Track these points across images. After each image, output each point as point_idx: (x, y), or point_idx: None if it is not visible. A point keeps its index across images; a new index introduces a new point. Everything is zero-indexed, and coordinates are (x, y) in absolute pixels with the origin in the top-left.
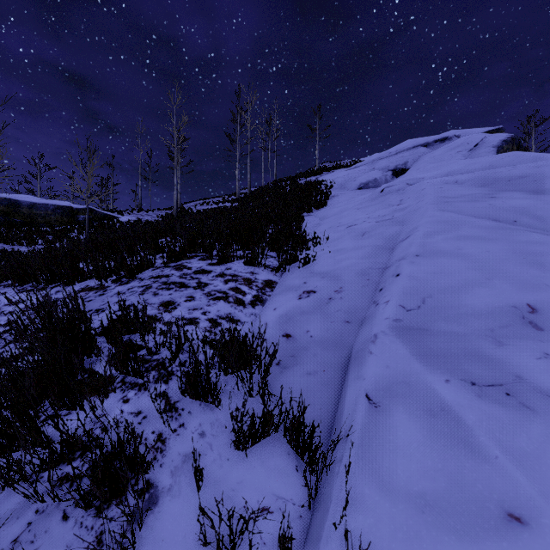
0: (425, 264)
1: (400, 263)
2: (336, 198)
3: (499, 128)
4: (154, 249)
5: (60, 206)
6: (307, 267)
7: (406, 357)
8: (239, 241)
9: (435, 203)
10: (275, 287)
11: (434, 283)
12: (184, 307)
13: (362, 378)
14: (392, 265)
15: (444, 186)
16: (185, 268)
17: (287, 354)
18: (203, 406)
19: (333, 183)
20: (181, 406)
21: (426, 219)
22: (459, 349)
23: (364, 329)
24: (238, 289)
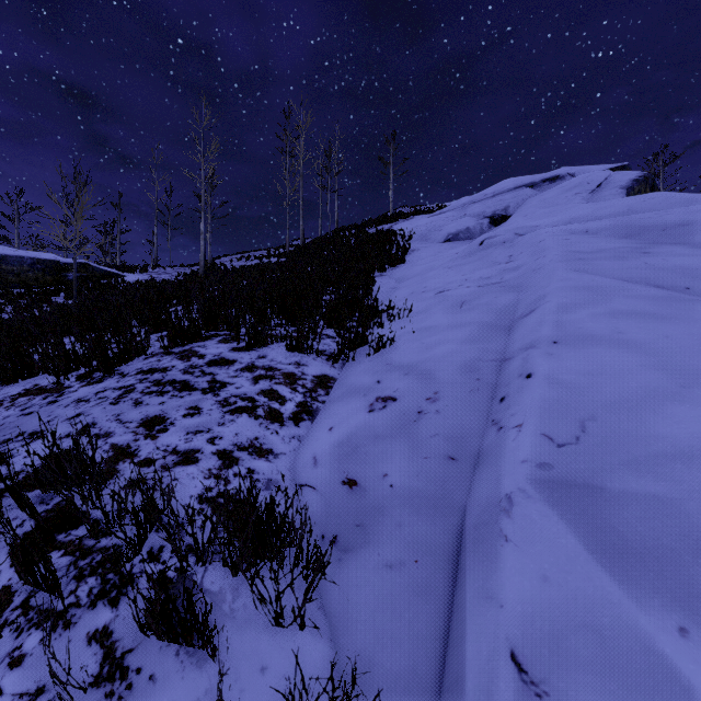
0: (571, 357)
1: (528, 354)
2: (417, 252)
3: (625, 165)
4: (153, 325)
5: (41, 260)
6: (381, 355)
7: (581, 558)
8: (282, 313)
9: (564, 260)
10: (332, 387)
11: (593, 392)
12: (180, 427)
13: (496, 602)
14: (514, 356)
15: (571, 237)
16: (194, 356)
17: (350, 521)
18: (182, 656)
19: (413, 233)
20: (136, 663)
21: (557, 284)
22: (676, 537)
23: (484, 477)
24: (274, 392)
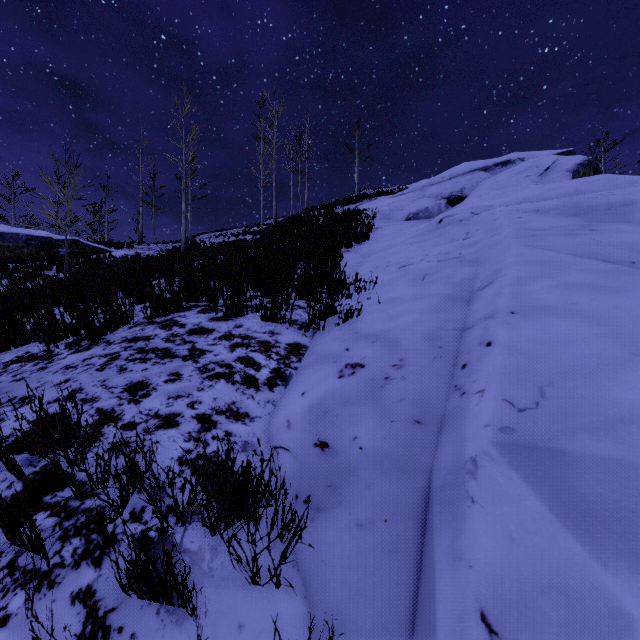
0: (528, 326)
1: (487, 323)
2: (380, 230)
3: (570, 150)
4: (137, 296)
5: (35, 237)
6: (349, 324)
7: (545, 520)
8: (257, 285)
9: (518, 236)
10: (304, 354)
11: (550, 359)
12: (162, 392)
13: (464, 562)
14: (474, 325)
15: (524, 216)
16: (176, 325)
17: (322, 482)
18: (163, 614)
19: (377, 212)
20: (118, 622)
21: (512, 258)
22: (636, 499)
23: (449, 440)
24: (249, 359)
